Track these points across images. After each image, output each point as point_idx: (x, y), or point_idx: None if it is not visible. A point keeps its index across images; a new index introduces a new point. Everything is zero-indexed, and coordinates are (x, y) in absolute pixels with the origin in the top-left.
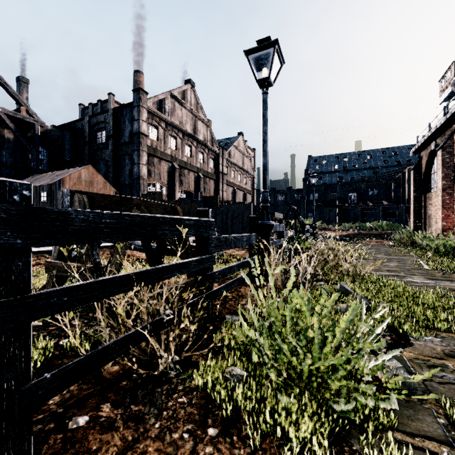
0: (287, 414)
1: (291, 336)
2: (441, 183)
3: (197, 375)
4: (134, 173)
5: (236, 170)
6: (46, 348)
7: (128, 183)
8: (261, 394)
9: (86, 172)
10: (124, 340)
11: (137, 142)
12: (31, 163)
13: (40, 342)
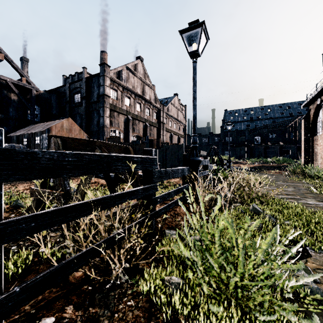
0: (216, 319)
1: (219, 253)
2: None
3: (142, 281)
4: (100, 123)
5: (172, 121)
6: (27, 256)
7: (96, 130)
8: (194, 298)
9: (67, 122)
10: (84, 254)
11: (102, 101)
12: (29, 117)
13: (22, 252)
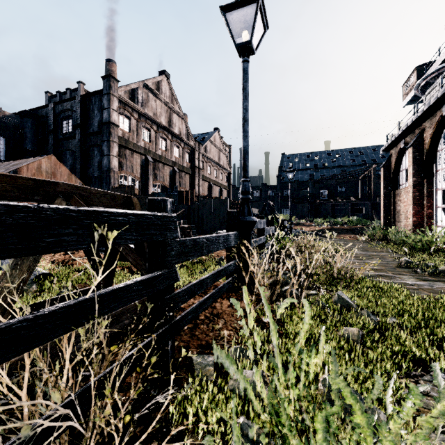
0: None
1: None
2: (411, 179)
3: None
4: (104, 165)
5: (212, 166)
6: None
7: (97, 176)
8: None
9: (47, 162)
10: None
11: (107, 132)
12: None
13: None
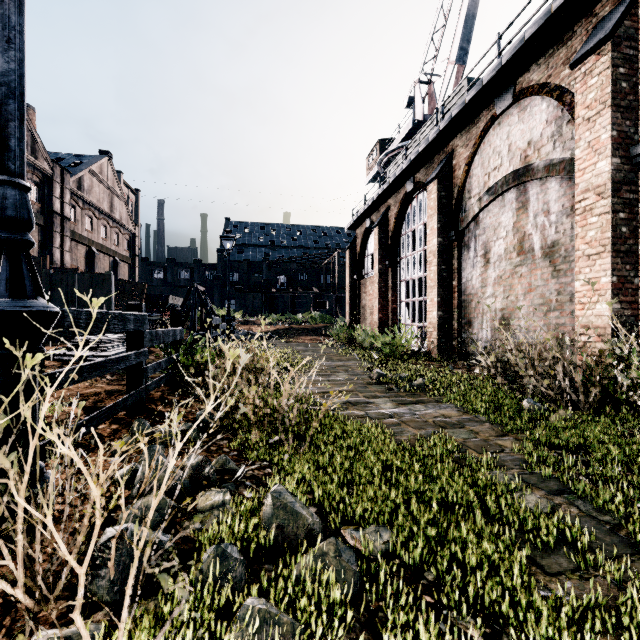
0: None
1: None
2: (378, 266)
3: None
4: None
5: (96, 217)
6: None
7: None
8: None
9: None
10: None
11: None
12: None
13: None
